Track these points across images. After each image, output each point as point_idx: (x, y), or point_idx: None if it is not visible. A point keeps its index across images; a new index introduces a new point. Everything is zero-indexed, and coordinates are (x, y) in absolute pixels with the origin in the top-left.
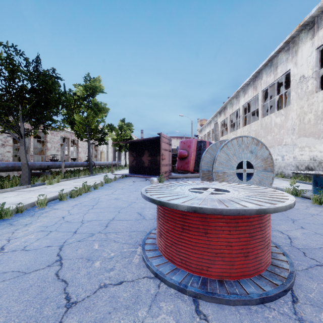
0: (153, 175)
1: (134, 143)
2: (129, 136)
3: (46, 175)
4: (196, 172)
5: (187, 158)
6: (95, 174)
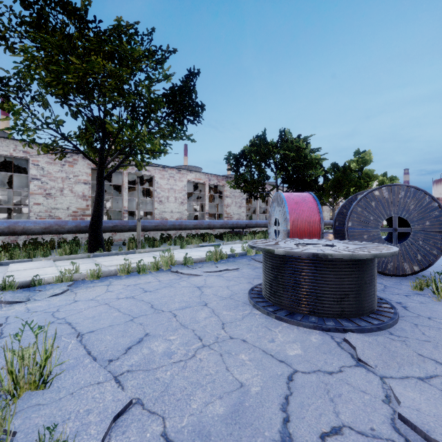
0: None
1: None
2: None
3: None
4: None
5: None
6: None
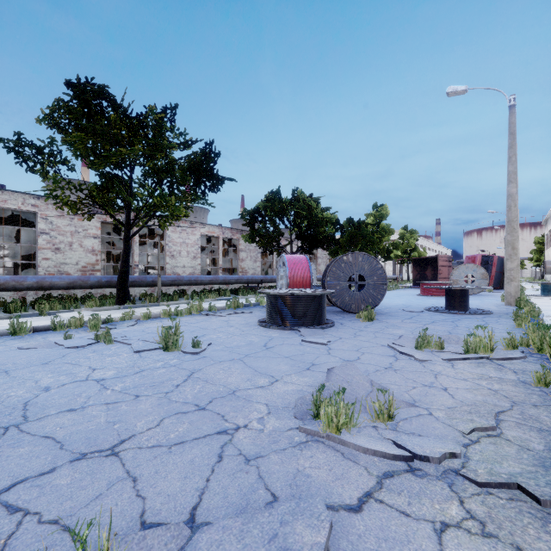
0: None
1: (418, 259)
2: (413, 246)
3: None
4: None
5: None
6: None
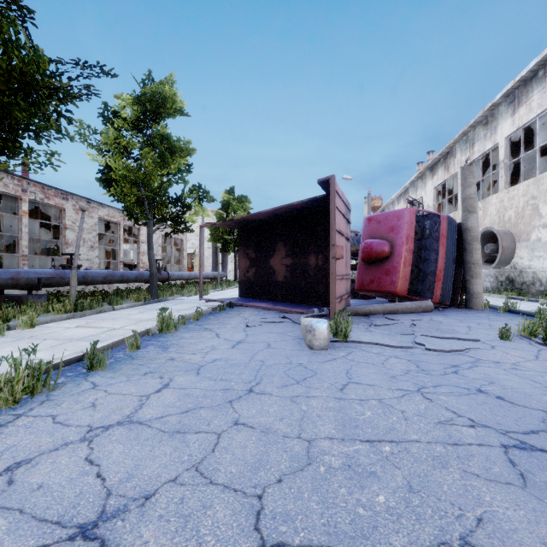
0: (298, 303)
1: (251, 227)
2: None
3: (27, 304)
4: (414, 298)
5: (389, 259)
6: (161, 300)
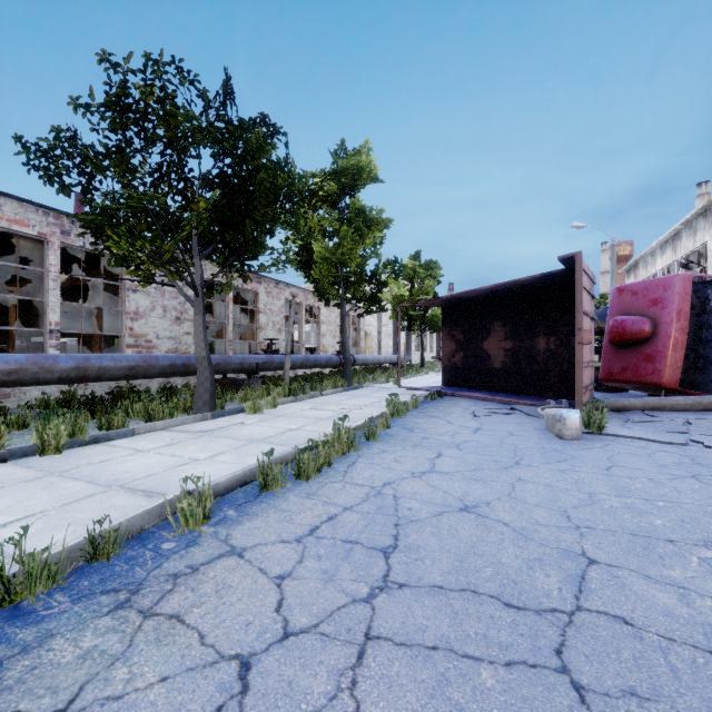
0: (522, 394)
1: (458, 304)
2: (432, 293)
3: (253, 387)
4: (689, 392)
5: (650, 341)
6: (357, 387)
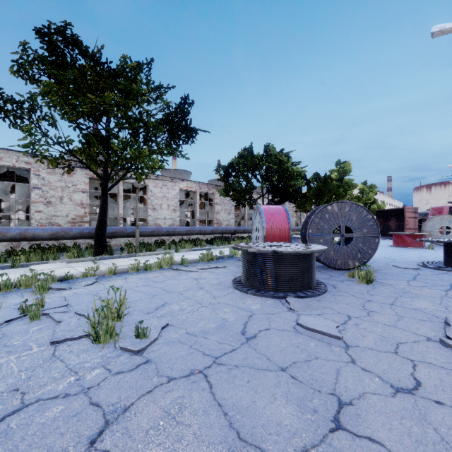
0: None
1: (381, 211)
2: (373, 199)
3: None
4: None
5: None
6: None
